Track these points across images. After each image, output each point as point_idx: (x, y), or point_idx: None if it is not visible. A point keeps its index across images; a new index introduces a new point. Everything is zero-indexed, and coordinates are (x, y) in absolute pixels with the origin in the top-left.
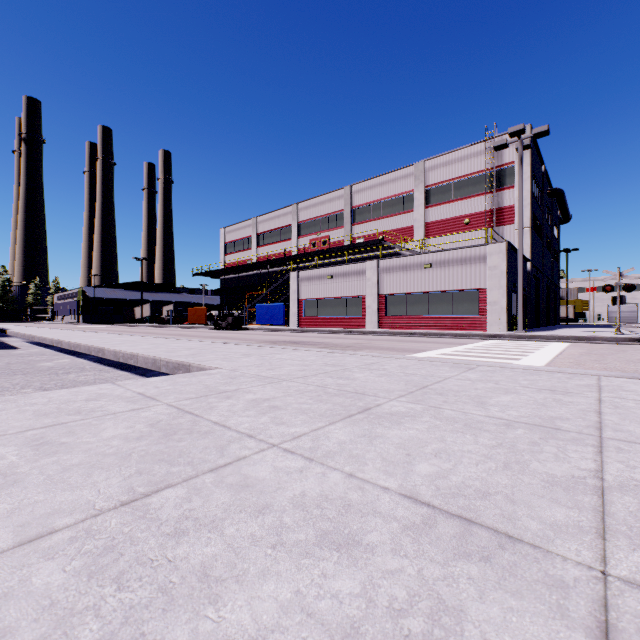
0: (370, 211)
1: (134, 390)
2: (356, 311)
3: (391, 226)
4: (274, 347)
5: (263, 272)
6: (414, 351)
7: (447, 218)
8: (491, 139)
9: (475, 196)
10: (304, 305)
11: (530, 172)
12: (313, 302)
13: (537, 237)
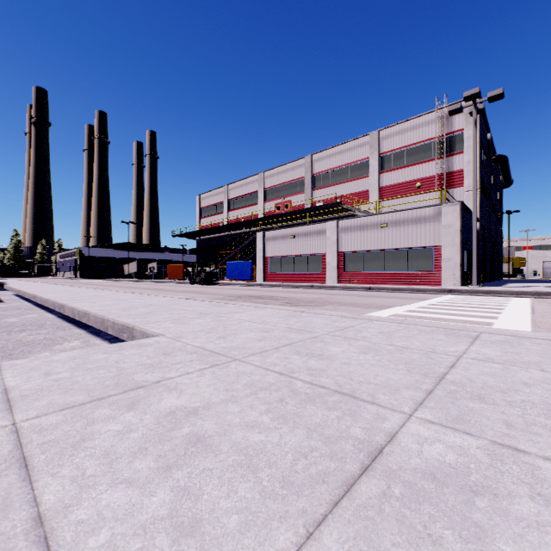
0: (329, 177)
1: (6, 381)
2: (316, 267)
3: (348, 190)
4: (236, 304)
5: (233, 233)
6: (379, 307)
7: (400, 182)
8: (441, 109)
9: (426, 161)
10: (269, 262)
11: (479, 138)
12: (277, 259)
13: (484, 199)
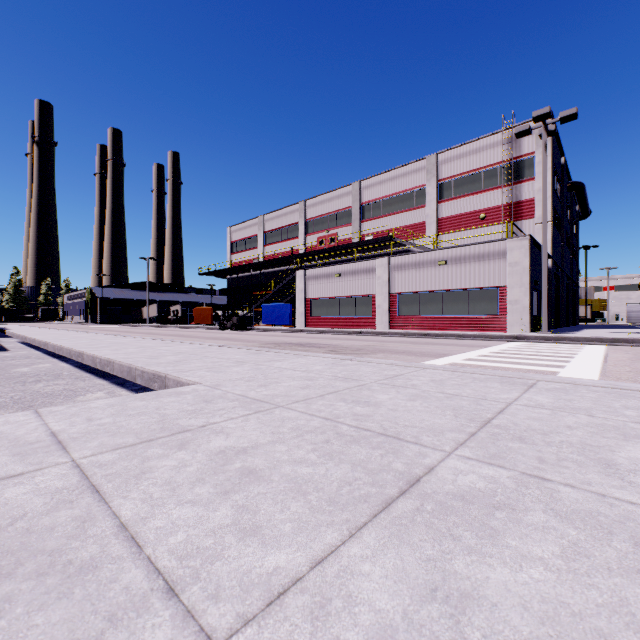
0: (380, 207)
1: (50, 426)
2: (366, 311)
3: (402, 222)
4: (275, 352)
5: (270, 271)
6: (434, 355)
7: (461, 213)
8: (508, 129)
9: (491, 189)
10: (311, 305)
11: (551, 163)
12: (321, 301)
13: (557, 232)
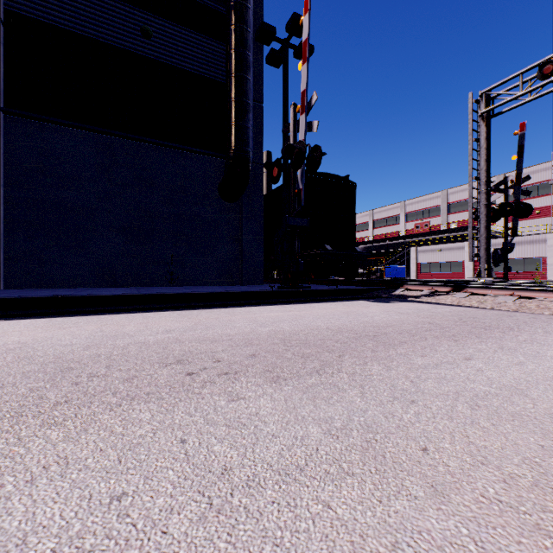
0: (461, 205)
1: None
2: (457, 269)
3: None
4: None
5: (377, 245)
6: None
7: None
8: None
9: (544, 196)
10: (420, 266)
11: None
12: (427, 264)
13: None
